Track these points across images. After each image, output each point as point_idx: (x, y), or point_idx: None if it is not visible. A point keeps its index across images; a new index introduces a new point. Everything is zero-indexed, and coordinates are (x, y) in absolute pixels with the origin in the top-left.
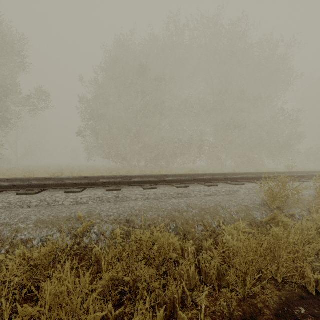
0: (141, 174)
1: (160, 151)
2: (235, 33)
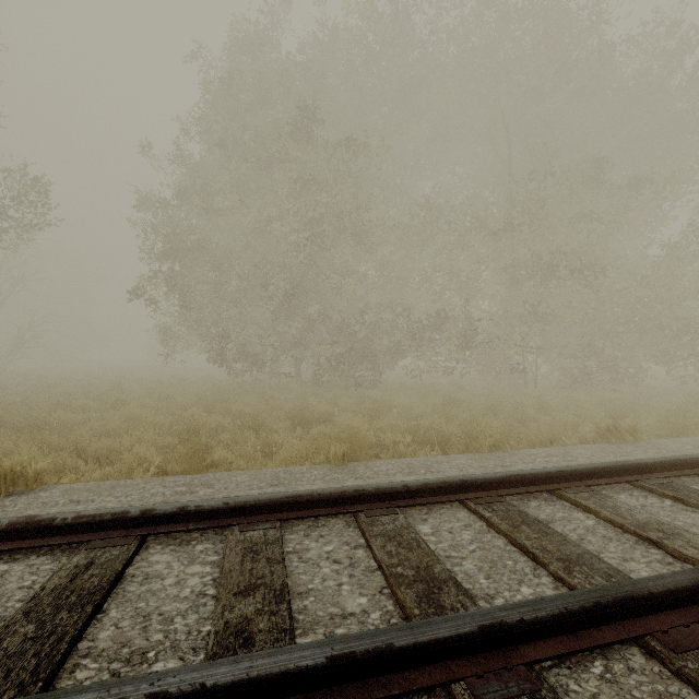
0: (296, 421)
1: (356, 338)
2: (565, 12)
